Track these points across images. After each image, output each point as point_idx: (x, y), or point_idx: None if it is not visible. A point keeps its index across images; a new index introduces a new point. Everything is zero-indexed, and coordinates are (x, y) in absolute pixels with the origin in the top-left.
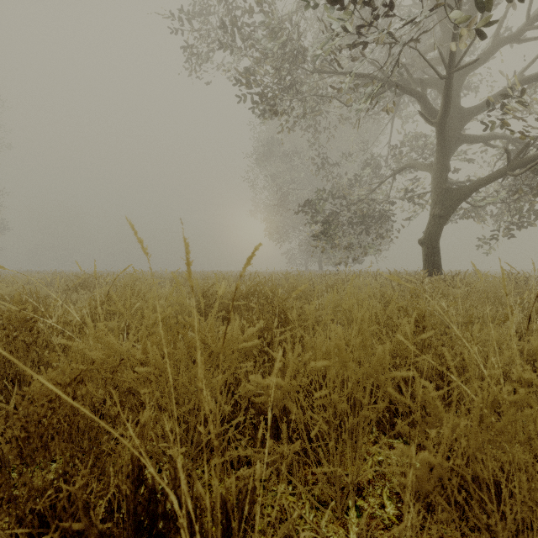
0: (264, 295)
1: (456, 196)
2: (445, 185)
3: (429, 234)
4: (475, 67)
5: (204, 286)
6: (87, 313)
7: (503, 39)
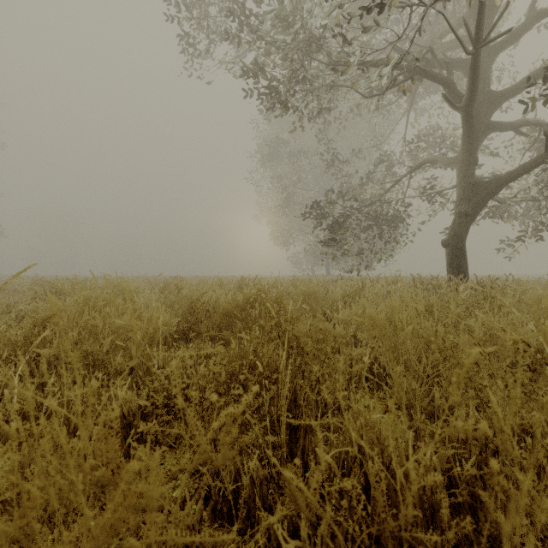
0: (267, 307)
1: (486, 191)
2: (472, 179)
3: (455, 235)
4: (507, 45)
5: (192, 294)
6: (17, 334)
7: (539, 13)
